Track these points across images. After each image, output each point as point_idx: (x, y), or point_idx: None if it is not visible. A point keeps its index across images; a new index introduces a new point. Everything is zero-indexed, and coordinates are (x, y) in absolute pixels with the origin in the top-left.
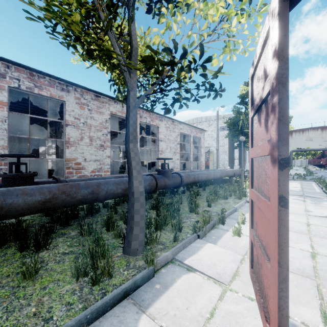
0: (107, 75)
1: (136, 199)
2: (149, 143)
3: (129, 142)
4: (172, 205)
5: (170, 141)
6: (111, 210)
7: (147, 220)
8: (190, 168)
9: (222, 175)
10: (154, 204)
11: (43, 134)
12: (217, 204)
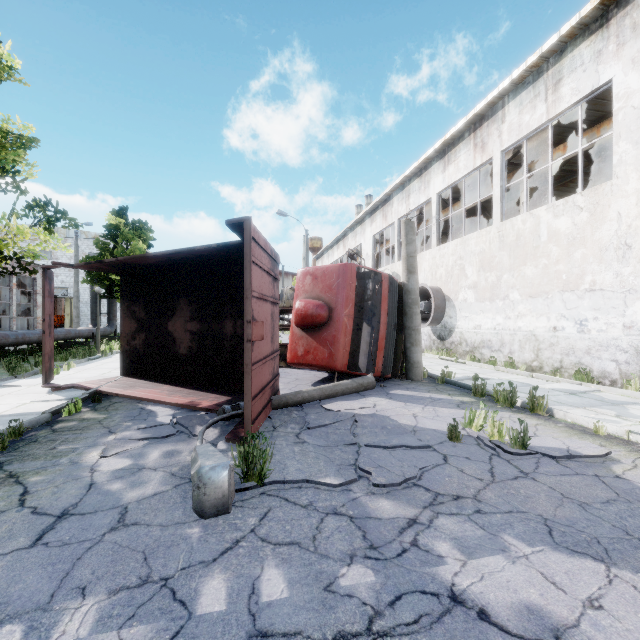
0: None
1: None
2: None
3: None
4: None
5: None
6: None
7: None
8: (12, 329)
9: (69, 336)
10: None
11: None
12: None
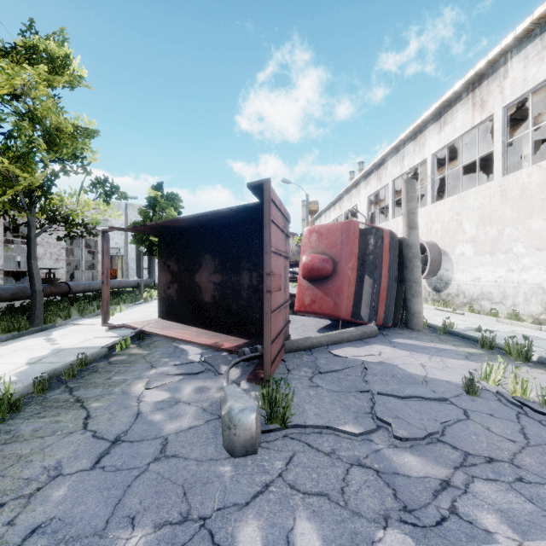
0: None
1: (38, 294)
2: None
3: (31, 260)
4: None
5: (51, 245)
6: None
7: None
8: (81, 279)
9: (121, 285)
10: None
11: None
12: None
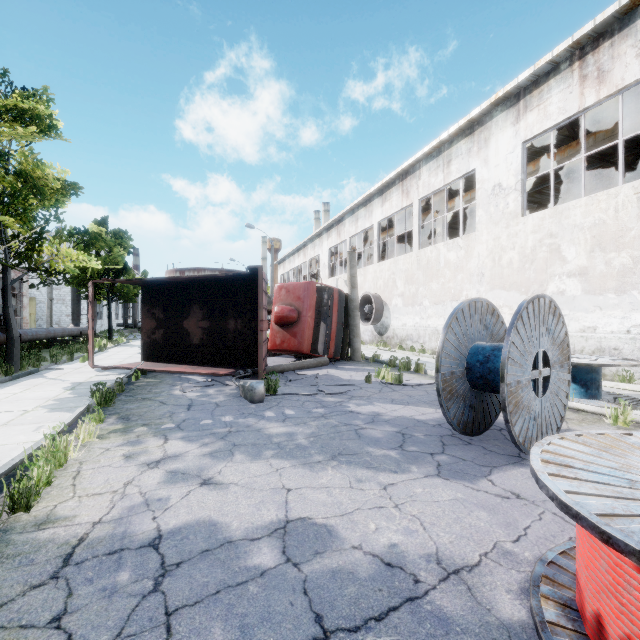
0: None
1: (16, 340)
2: None
3: (8, 307)
4: None
5: None
6: None
7: None
8: None
9: (65, 334)
10: None
11: None
12: (63, 357)
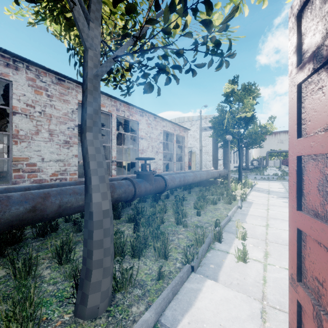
0: (66, 44)
1: (97, 223)
2: (130, 142)
3: (85, 130)
4: (154, 215)
5: (152, 139)
6: (73, 226)
7: (122, 240)
8: (173, 169)
9: (208, 177)
10: (132, 215)
11: (0, 129)
12: (206, 211)
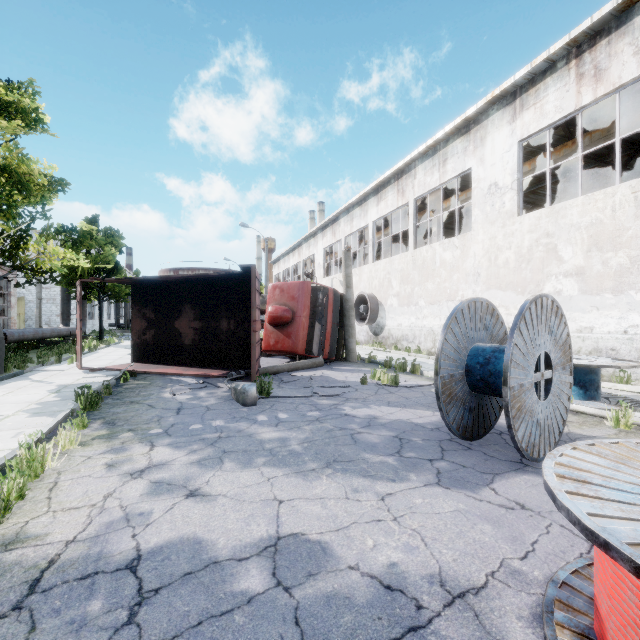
0: None
1: (0, 341)
2: None
3: None
4: None
5: None
6: None
7: None
8: None
9: (54, 334)
10: None
11: None
12: (51, 358)
